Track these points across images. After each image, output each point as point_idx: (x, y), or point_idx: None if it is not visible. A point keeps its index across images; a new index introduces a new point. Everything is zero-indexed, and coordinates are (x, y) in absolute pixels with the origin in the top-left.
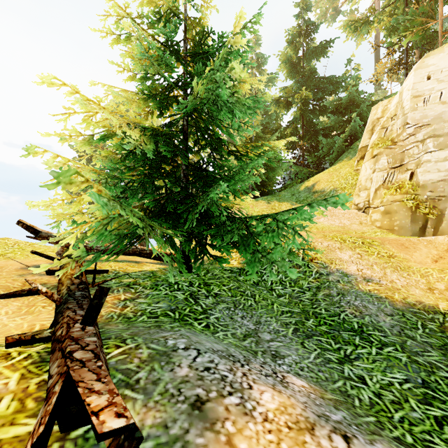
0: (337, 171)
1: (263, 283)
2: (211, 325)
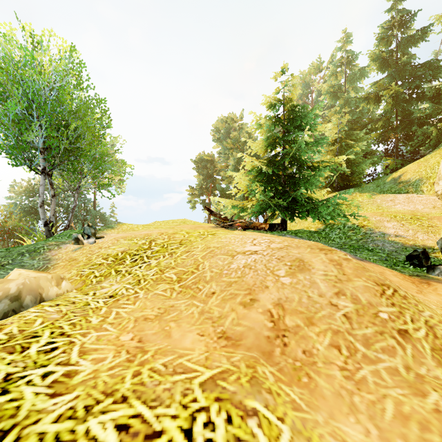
0: (426, 161)
1: (328, 238)
2: None
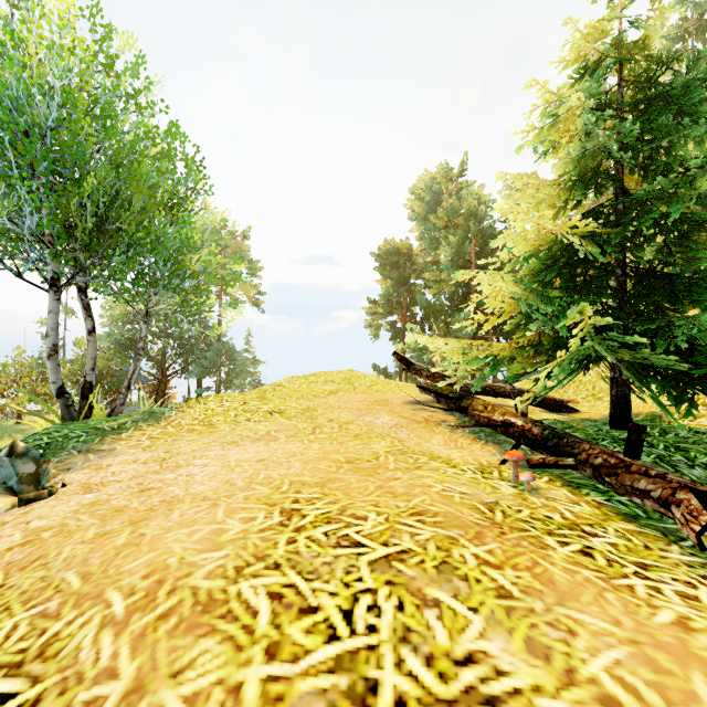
0: None
1: None
2: None
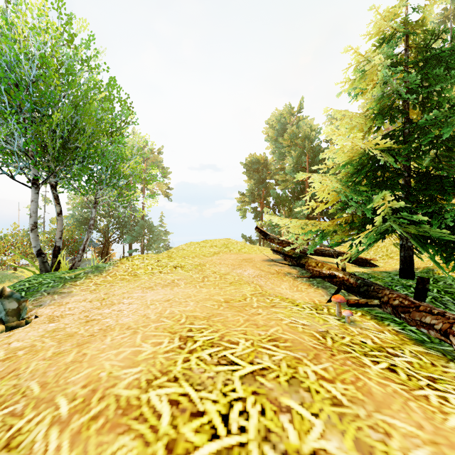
0: None
1: None
2: None
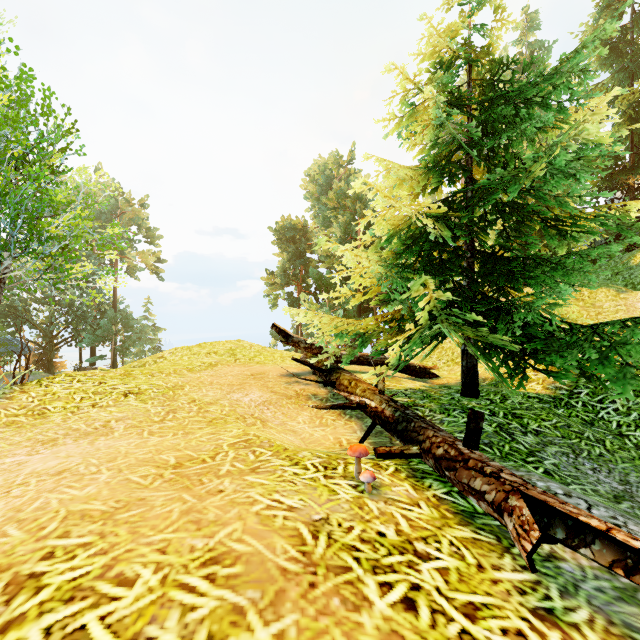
0: None
1: (602, 424)
2: (553, 473)
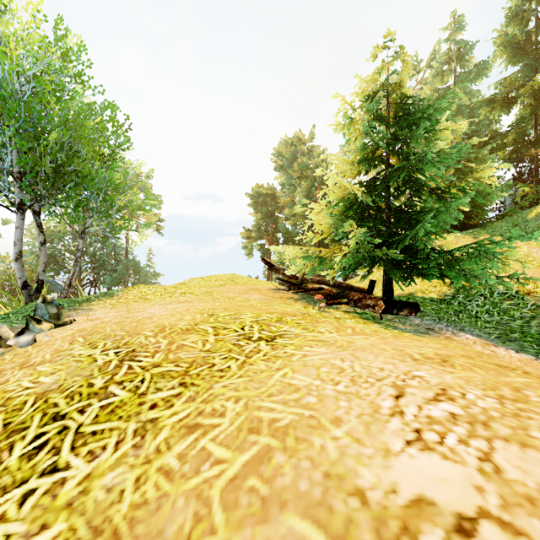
0: None
1: (466, 312)
2: None
